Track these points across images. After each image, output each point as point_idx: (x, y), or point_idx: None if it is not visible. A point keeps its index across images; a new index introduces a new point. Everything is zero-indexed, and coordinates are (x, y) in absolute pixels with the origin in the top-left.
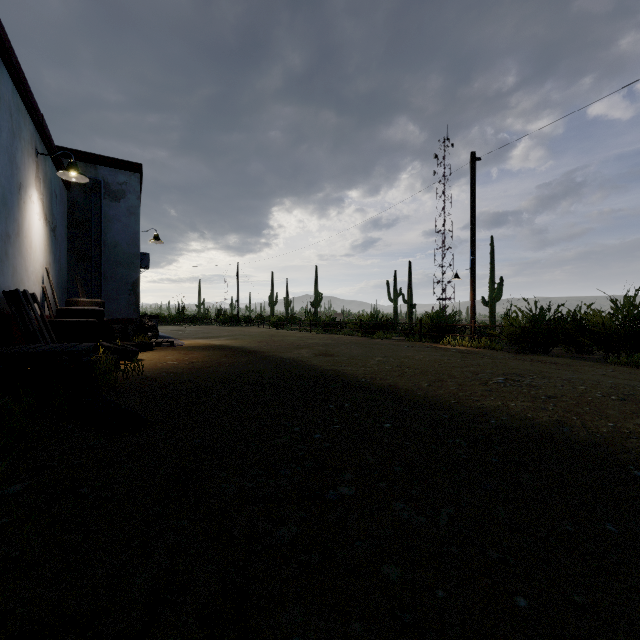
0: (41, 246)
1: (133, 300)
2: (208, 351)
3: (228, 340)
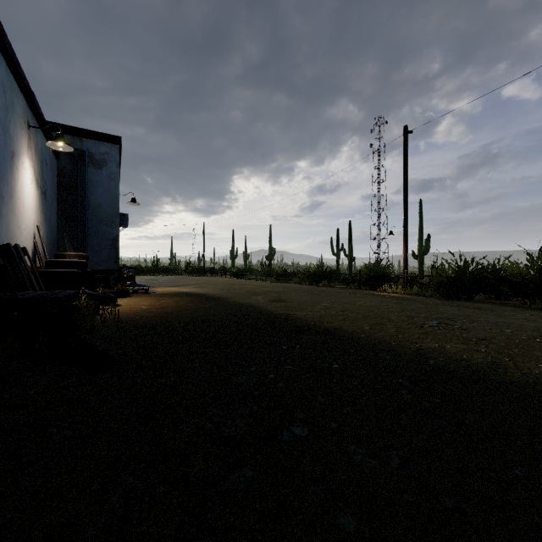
0: (33, 207)
1: (113, 253)
2: (177, 297)
3: (195, 288)
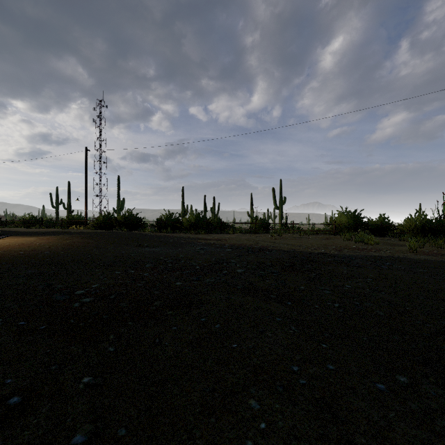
0: None
1: None
2: None
3: None
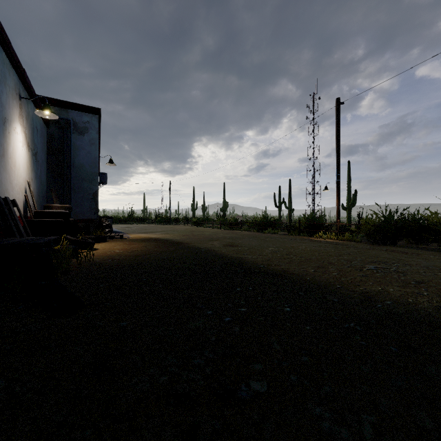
0: (24, 166)
1: (93, 206)
2: (146, 242)
3: (162, 234)
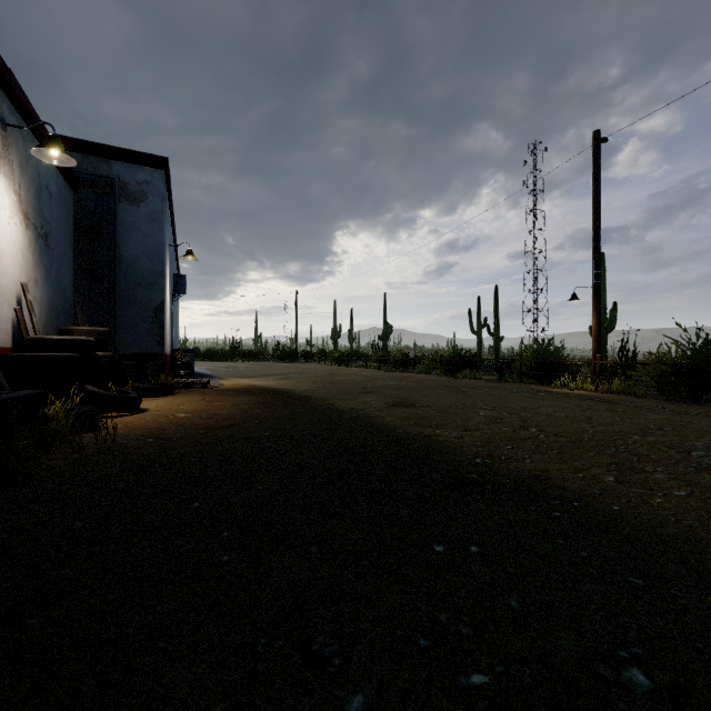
0: (15, 254)
1: (156, 330)
2: (242, 397)
3: (277, 380)
